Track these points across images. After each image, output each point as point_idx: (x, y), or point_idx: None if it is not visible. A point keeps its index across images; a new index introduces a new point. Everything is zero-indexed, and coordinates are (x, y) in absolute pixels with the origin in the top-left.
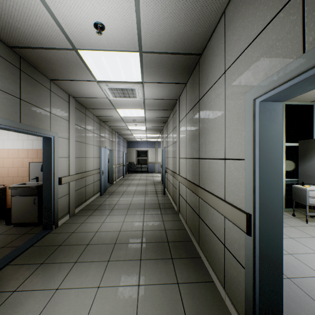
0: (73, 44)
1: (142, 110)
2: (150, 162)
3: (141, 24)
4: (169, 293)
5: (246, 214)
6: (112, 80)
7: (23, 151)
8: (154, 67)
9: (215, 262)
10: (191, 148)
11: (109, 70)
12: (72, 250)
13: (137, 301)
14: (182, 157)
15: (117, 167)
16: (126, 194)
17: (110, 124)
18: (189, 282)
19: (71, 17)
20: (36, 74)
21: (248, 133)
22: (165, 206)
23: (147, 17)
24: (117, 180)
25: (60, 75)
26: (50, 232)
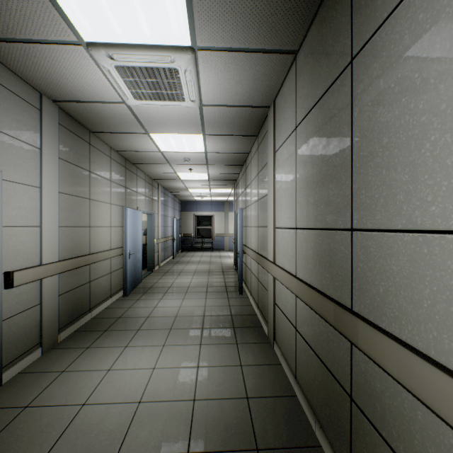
0: None
1: (200, 136)
2: (216, 233)
3: None
4: None
5: None
6: (120, 42)
7: None
8: None
9: None
10: (313, 204)
11: None
12: None
13: None
14: (284, 226)
15: (161, 242)
16: (172, 293)
17: (146, 169)
18: None
19: None
20: None
21: None
22: (244, 322)
23: None
24: (162, 264)
25: None
26: None
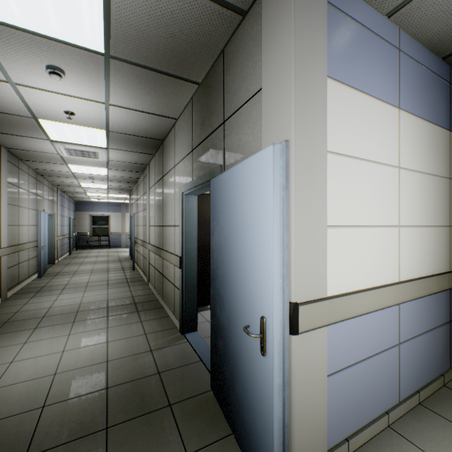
0: (35, 115)
1: (105, 169)
2: (113, 232)
3: (110, 119)
4: (133, 326)
5: (180, 257)
6: (71, 142)
7: None
8: (121, 141)
9: (171, 302)
10: (158, 217)
11: (70, 135)
12: (25, 323)
13: (107, 334)
14: (152, 225)
15: (60, 239)
16: (80, 273)
17: (52, 179)
18: (151, 319)
19: (43, 104)
20: None
21: (181, 211)
22: (134, 280)
23: (115, 117)
24: (61, 259)
25: (1, 129)
26: None
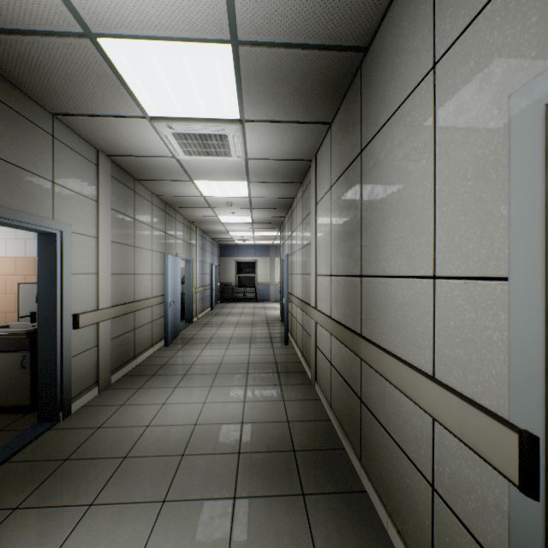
0: (83, 19)
1: (245, 183)
2: (260, 282)
3: None
4: None
5: (521, 434)
6: (179, 116)
7: (6, 262)
8: (265, 83)
9: (404, 515)
10: (341, 255)
11: (171, 90)
12: (88, 473)
13: None
14: (323, 274)
15: (200, 291)
16: (215, 343)
17: (185, 213)
18: None
19: None
20: (18, 99)
21: (526, 205)
22: (288, 368)
23: None
24: (201, 316)
25: (71, 102)
26: (53, 427)
